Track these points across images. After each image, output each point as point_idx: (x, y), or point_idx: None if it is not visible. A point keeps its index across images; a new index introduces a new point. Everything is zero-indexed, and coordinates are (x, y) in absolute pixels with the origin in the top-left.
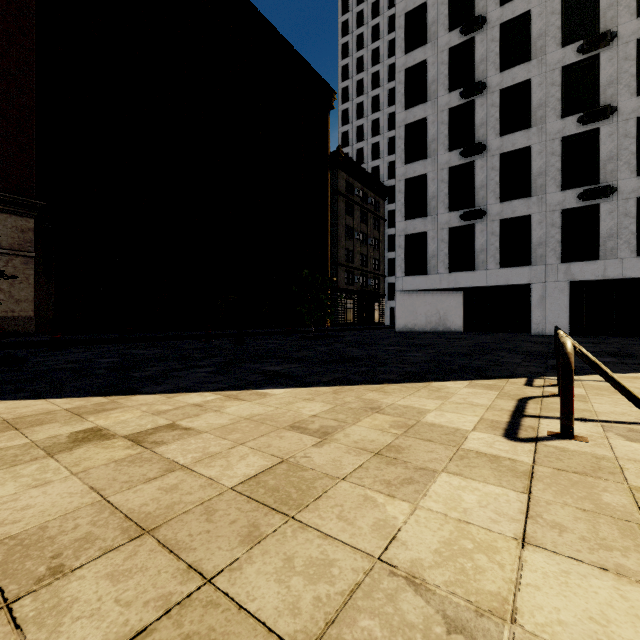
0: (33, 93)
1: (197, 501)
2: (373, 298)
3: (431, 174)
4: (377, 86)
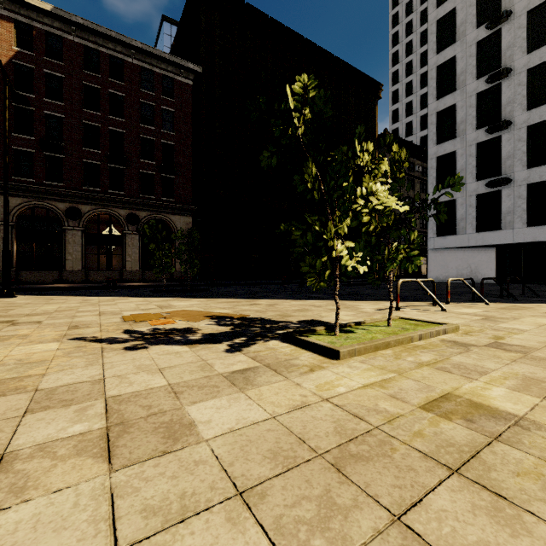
0: (191, 147)
1: (284, 310)
2: (419, 254)
3: (460, 151)
4: (425, 63)
